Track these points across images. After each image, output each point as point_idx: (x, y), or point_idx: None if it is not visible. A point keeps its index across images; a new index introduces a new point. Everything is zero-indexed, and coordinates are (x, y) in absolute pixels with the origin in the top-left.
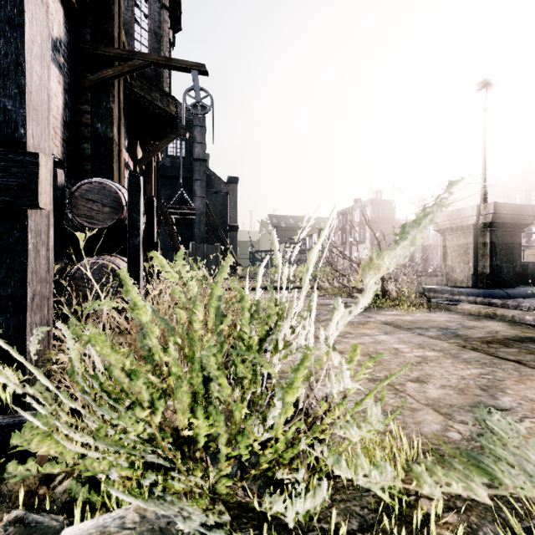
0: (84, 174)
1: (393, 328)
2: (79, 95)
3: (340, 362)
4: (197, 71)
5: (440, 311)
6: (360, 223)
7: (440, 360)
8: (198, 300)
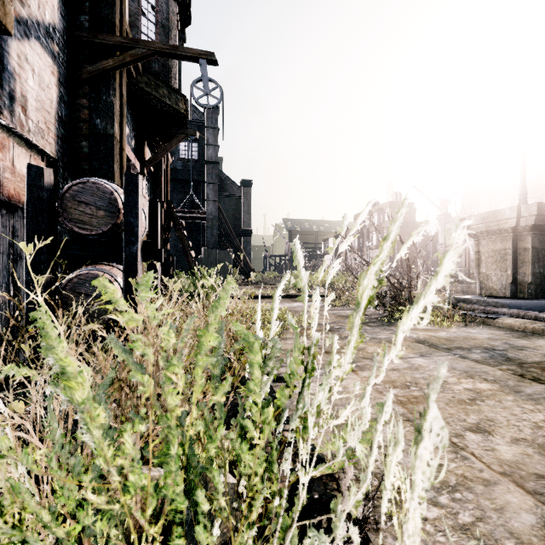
0: (82, 175)
1: (429, 349)
2: (77, 89)
3: (374, 397)
4: (206, 60)
5: (478, 325)
6: (378, 227)
7: (498, 396)
8: (176, 357)
